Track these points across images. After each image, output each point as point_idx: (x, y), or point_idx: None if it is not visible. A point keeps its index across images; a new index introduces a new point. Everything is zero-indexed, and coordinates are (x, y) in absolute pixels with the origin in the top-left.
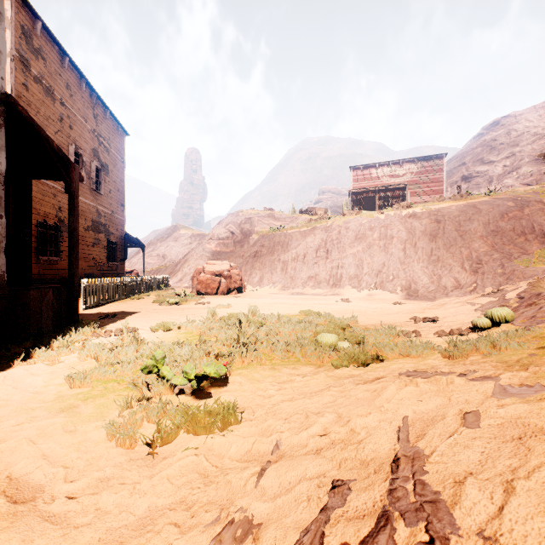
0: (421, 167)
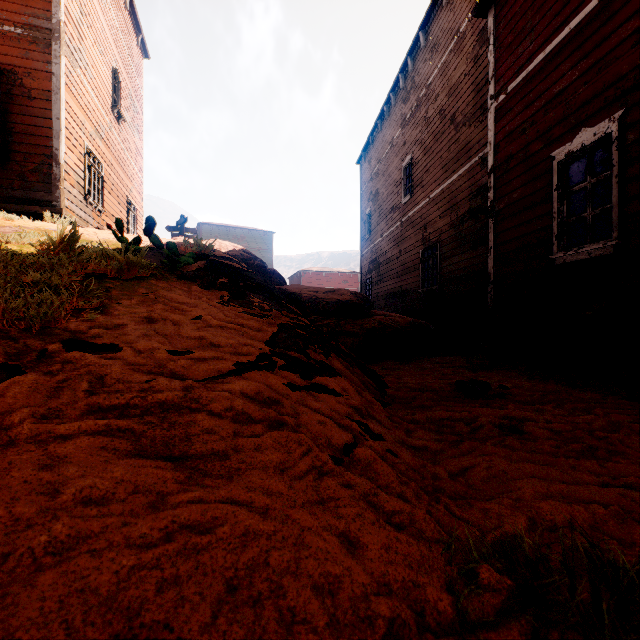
0: None
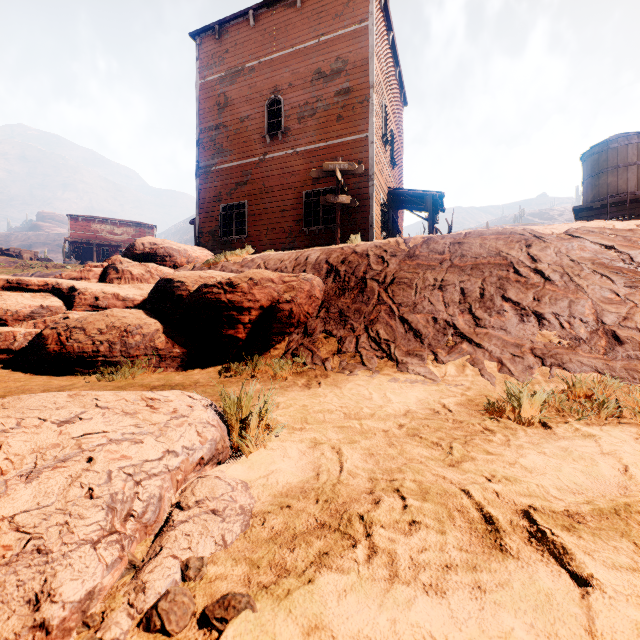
0: (137, 231)
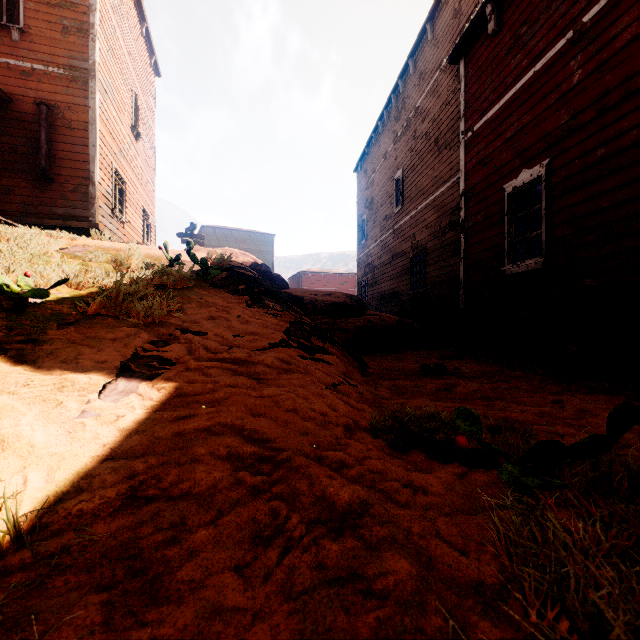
0: None
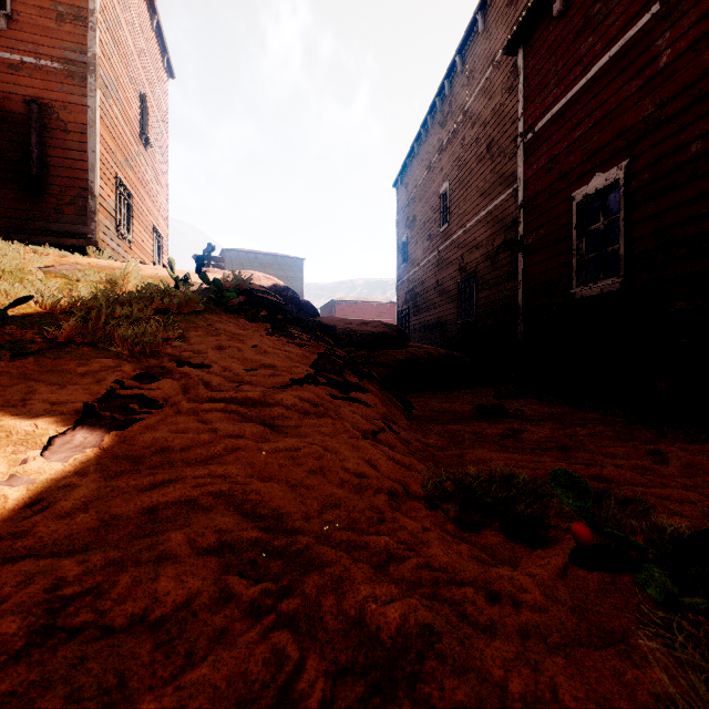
0: None
